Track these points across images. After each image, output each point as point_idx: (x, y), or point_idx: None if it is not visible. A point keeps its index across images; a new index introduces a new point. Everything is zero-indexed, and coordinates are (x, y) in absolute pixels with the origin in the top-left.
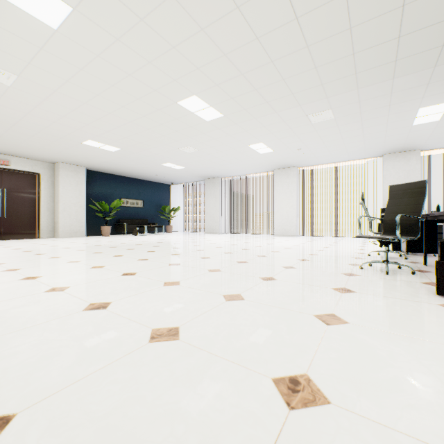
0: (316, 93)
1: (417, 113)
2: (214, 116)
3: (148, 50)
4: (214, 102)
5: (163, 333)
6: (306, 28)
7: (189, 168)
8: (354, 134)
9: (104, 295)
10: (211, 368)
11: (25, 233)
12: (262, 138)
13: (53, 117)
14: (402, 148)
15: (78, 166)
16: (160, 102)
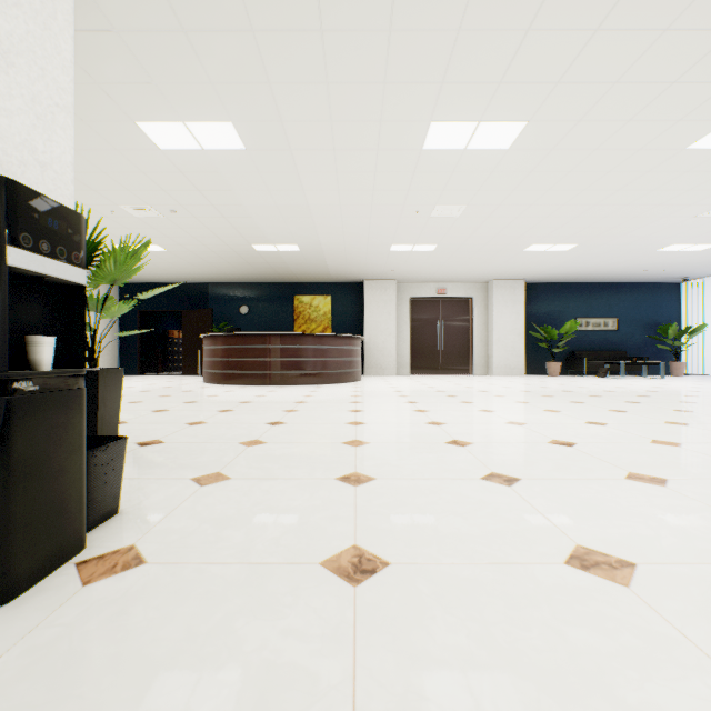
0: None
1: None
2: None
3: (624, 110)
4: None
5: (642, 477)
6: None
7: None
8: None
9: (566, 436)
10: (704, 513)
11: (458, 368)
12: None
13: (493, 232)
14: None
15: (514, 280)
16: (649, 161)
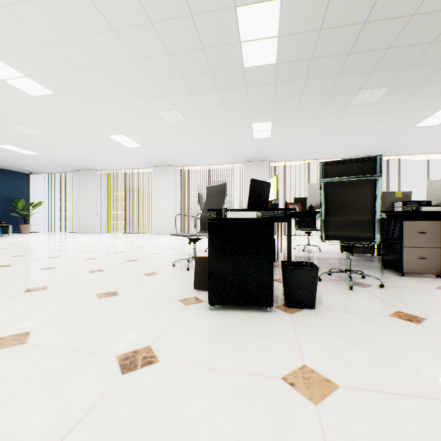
0: (154, 88)
1: (252, 128)
2: (40, 91)
3: None
4: (28, 71)
5: None
6: (102, 6)
7: (44, 154)
8: (211, 139)
9: None
10: None
11: None
12: (121, 129)
13: None
14: (256, 158)
15: None
16: None
